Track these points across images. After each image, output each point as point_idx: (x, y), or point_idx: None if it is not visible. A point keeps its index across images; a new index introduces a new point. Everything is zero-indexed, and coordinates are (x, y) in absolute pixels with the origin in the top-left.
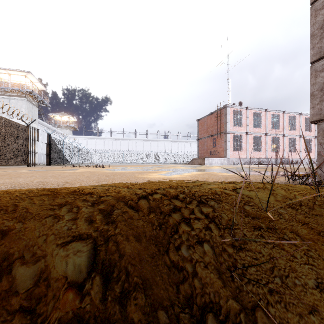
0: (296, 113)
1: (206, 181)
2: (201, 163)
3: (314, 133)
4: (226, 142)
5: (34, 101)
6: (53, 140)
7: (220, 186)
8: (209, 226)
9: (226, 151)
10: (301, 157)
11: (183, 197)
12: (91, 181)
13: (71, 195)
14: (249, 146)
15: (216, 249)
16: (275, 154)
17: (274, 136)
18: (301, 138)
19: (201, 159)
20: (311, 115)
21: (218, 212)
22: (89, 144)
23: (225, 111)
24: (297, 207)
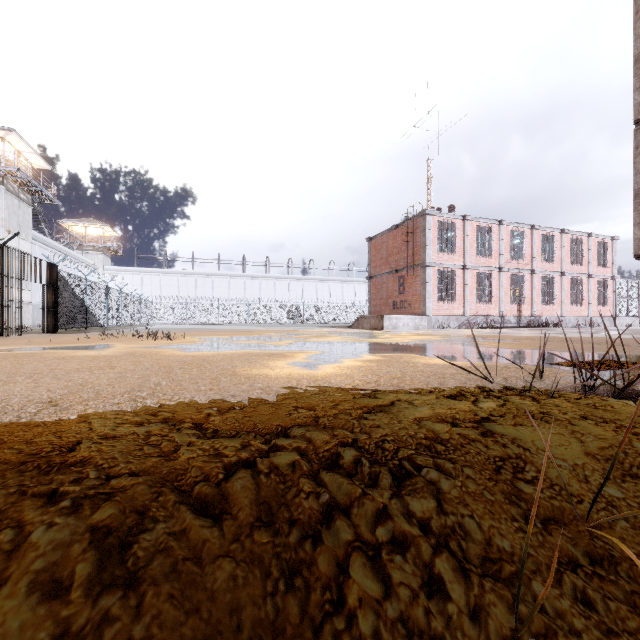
0: (556, 229)
1: (400, 392)
2: (376, 325)
3: (587, 269)
4: (425, 284)
5: (23, 192)
6: (63, 278)
7: (439, 411)
8: (438, 580)
9: (424, 301)
10: (565, 314)
11: (352, 467)
12: (118, 396)
13: (14, 483)
14: (469, 291)
15: None
16: (516, 308)
17: (514, 273)
18: (565, 277)
19: (376, 318)
20: (637, 240)
21: (454, 518)
22: (146, 285)
23: (422, 223)
24: None
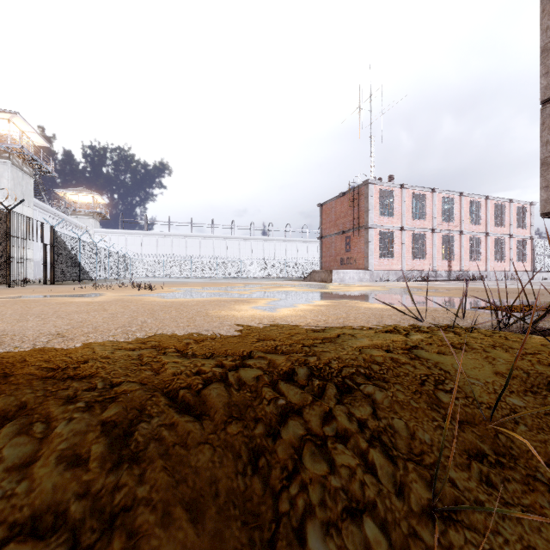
0: (481, 195)
1: (345, 328)
2: (325, 279)
3: (509, 230)
4: (368, 243)
5: (26, 166)
6: (60, 239)
7: (377, 342)
8: (371, 463)
9: (367, 258)
10: (489, 269)
11: (305, 380)
12: (112, 330)
13: (39, 388)
14: (406, 250)
15: (394, 535)
16: (447, 264)
17: (445, 234)
18: (489, 237)
19: (325, 273)
20: (543, 201)
21: (386, 419)
22: (130, 244)
23: (365, 191)
24: (543, 395)
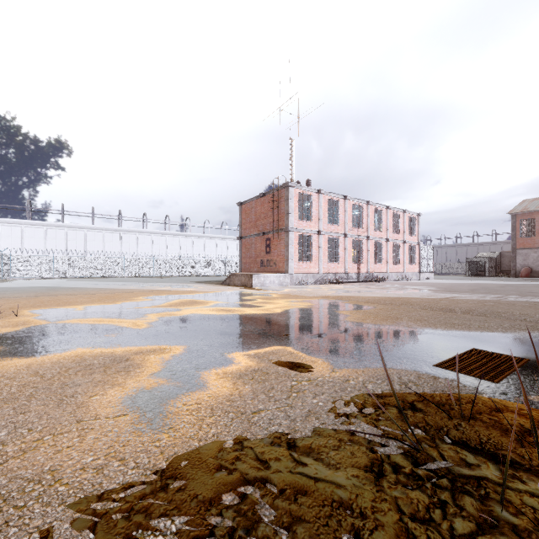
0: (383, 205)
1: None
2: (246, 283)
3: (403, 237)
4: (288, 247)
5: None
6: None
7: None
8: None
9: (287, 261)
10: (389, 271)
11: None
12: None
13: None
14: (323, 253)
15: None
16: (357, 267)
17: (355, 238)
18: (389, 243)
19: (246, 276)
20: None
21: None
22: (5, 236)
23: (285, 193)
24: None
